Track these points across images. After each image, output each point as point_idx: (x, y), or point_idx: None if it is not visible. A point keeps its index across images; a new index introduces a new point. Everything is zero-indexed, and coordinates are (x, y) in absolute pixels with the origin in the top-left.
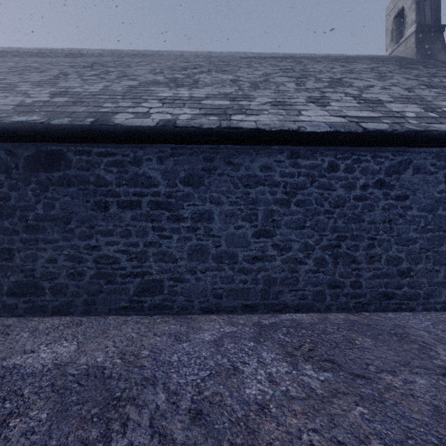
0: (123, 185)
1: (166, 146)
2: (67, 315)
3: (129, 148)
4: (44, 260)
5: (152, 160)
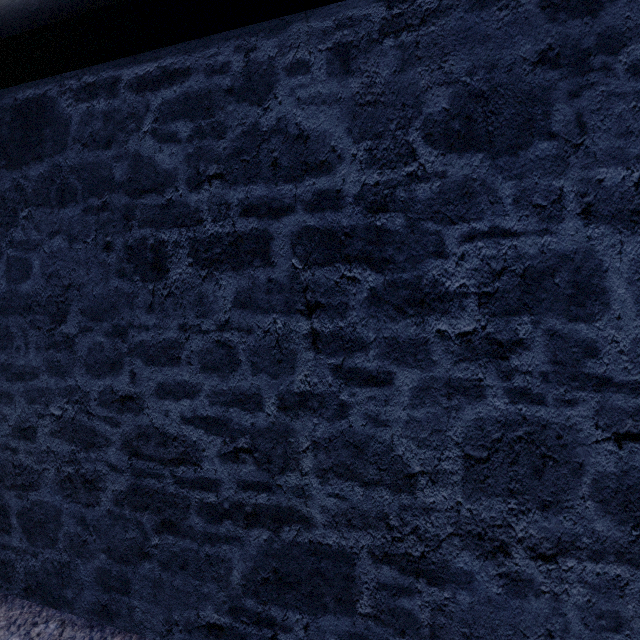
0: (210, 178)
1: (367, 0)
2: (58, 605)
3: (229, 40)
4: (7, 427)
5: (309, 67)
